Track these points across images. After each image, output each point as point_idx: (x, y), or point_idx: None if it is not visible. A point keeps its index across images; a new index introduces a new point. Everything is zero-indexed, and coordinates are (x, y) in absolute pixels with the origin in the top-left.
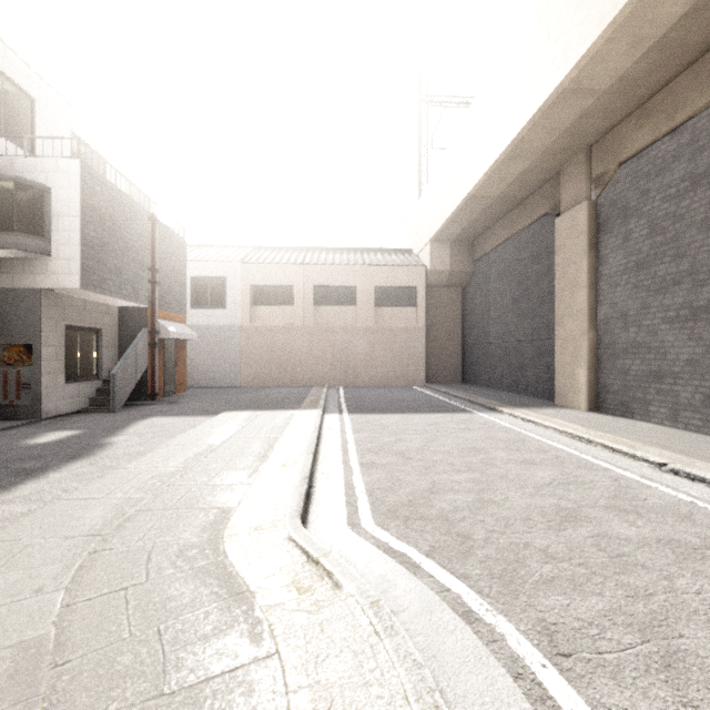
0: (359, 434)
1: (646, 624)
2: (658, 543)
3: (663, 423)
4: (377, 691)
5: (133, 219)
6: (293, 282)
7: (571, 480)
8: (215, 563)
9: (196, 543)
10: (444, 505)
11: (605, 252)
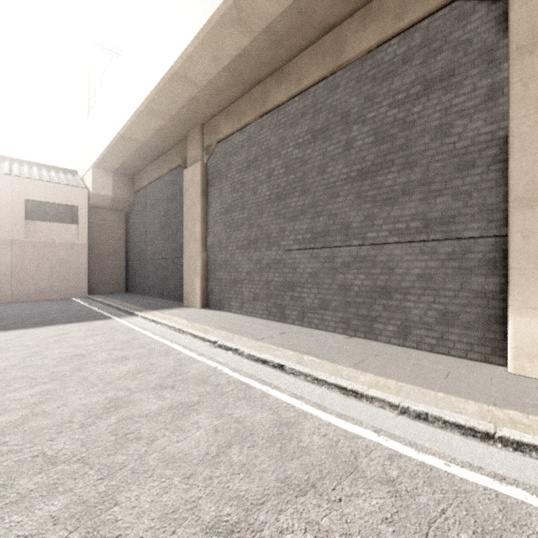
0: None
1: (92, 506)
2: (168, 410)
3: (237, 312)
4: None
5: None
6: None
7: (145, 369)
8: None
9: None
10: None
11: (211, 199)
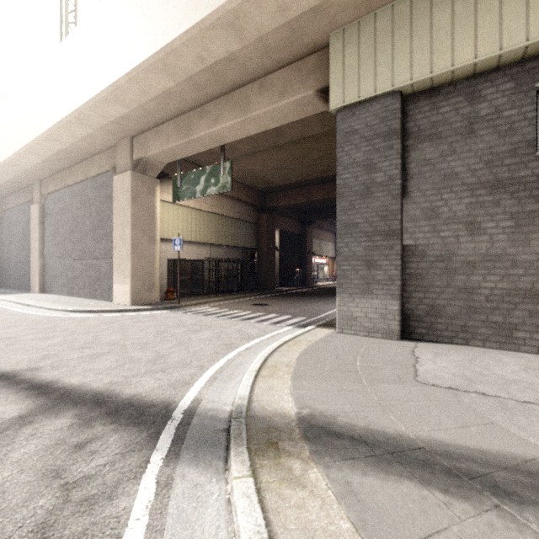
0: None
1: None
2: None
3: (57, 294)
4: None
5: None
6: None
7: None
8: None
9: None
10: None
11: (46, 227)
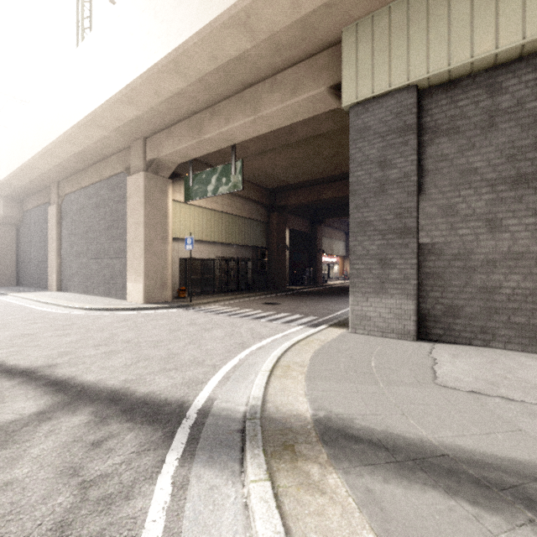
0: None
1: None
2: None
3: (73, 292)
4: None
5: None
6: None
7: None
8: None
9: None
10: None
11: (63, 227)
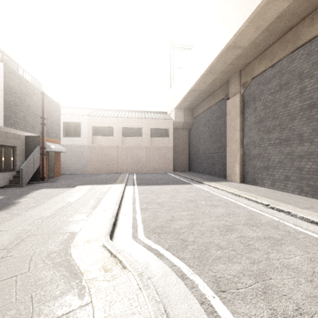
0: (141, 195)
1: (257, 274)
2: (264, 238)
3: (269, 187)
4: (137, 317)
5: (32, 93)
6: (112, 125)
7: (231, 213)
8: (65, 259)
9: (56, 250)
10: (176, 226)
11: (246, 115)
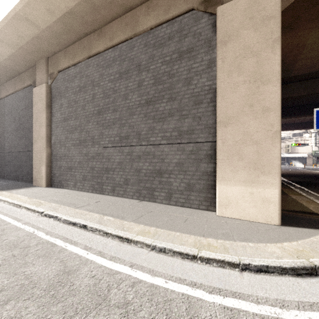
0: None
1: None
2: None
3: (72, 188)
4: None
5: None
6: None
7: None
8: None
9: None
10: None
11: (54, 111)
